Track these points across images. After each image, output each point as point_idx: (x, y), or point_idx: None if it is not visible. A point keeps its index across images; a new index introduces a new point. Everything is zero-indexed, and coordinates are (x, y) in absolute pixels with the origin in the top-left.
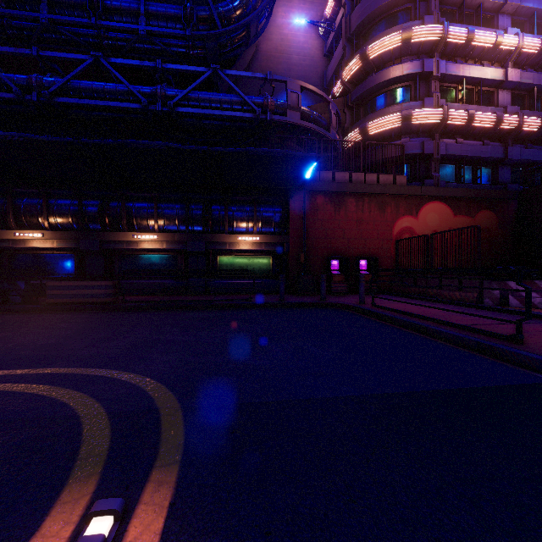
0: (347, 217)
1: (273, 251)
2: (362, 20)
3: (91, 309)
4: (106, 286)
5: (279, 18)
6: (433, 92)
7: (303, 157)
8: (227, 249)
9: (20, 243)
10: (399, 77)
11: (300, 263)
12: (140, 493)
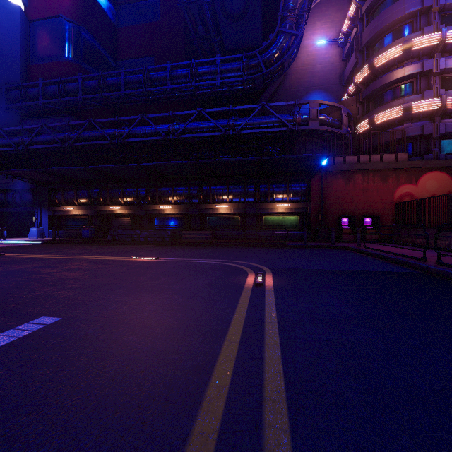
0: (355, 187)
1: (299, 212)
2: (371, 37)
3: (202, 245)
4: (208, 234)
5: (305, 40)
6: (432, 85)
7: (318, 156)
8: (269, 212)
9: (161, 211)
10: (401, 78)
11: (319, 221)
12: (265, 274)
